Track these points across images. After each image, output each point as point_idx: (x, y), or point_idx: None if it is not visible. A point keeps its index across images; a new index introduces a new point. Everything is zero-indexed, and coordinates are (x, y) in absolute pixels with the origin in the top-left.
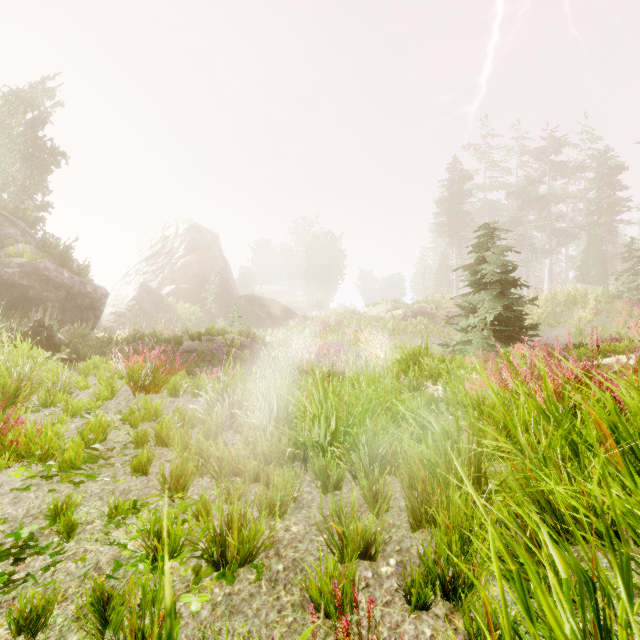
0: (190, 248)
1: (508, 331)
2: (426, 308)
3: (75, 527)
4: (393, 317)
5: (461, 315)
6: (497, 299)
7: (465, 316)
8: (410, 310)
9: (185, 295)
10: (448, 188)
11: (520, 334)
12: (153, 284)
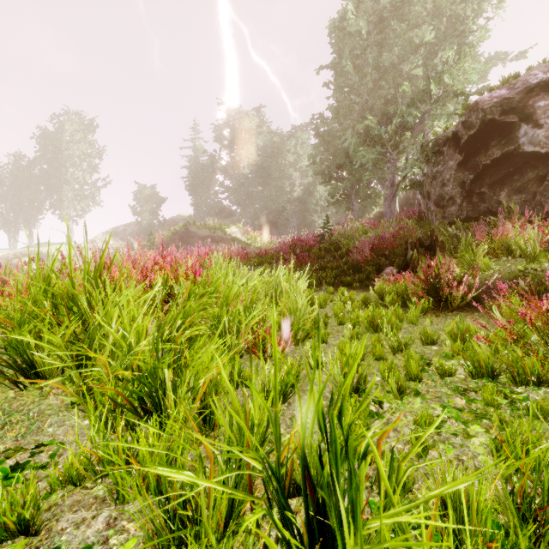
0: None
1: None
2: None
3: (493, 402)
4: None
5: None
6: None
7: None
8: None
9: None
10: None
11: None
12: None
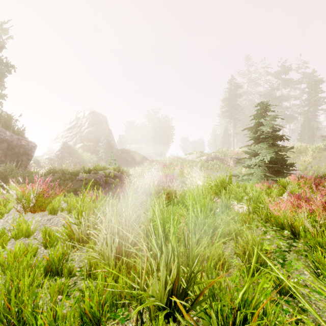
0: (91, 123)
1: (277, 167)
2: (218, 155)
3: None
4: (200, 160)
5: (246, 158)
6: (270, 147)
7: (248, 158)
8: (210, 157)
9: (88, 149)
10: (228, 92)
11: (284, 169)
12: (70, 143)
